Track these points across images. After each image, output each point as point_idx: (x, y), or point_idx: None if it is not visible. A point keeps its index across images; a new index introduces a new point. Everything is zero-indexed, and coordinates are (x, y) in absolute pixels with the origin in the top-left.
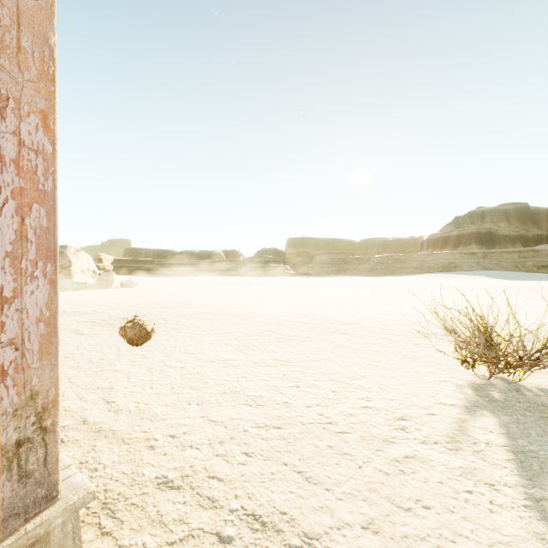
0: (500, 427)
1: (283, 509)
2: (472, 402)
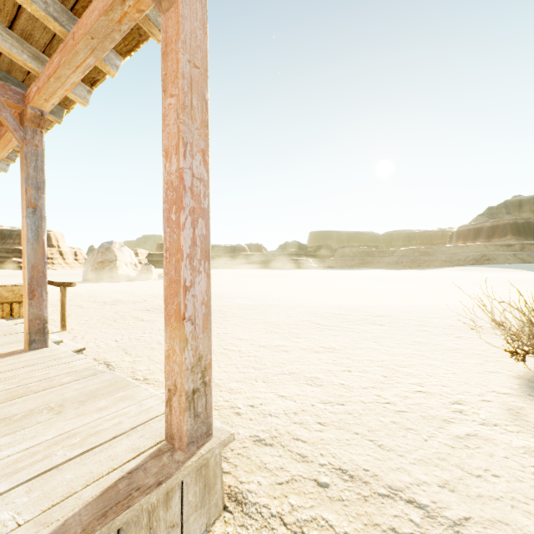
0: None
1: (365, 467)
2: (526, 392)
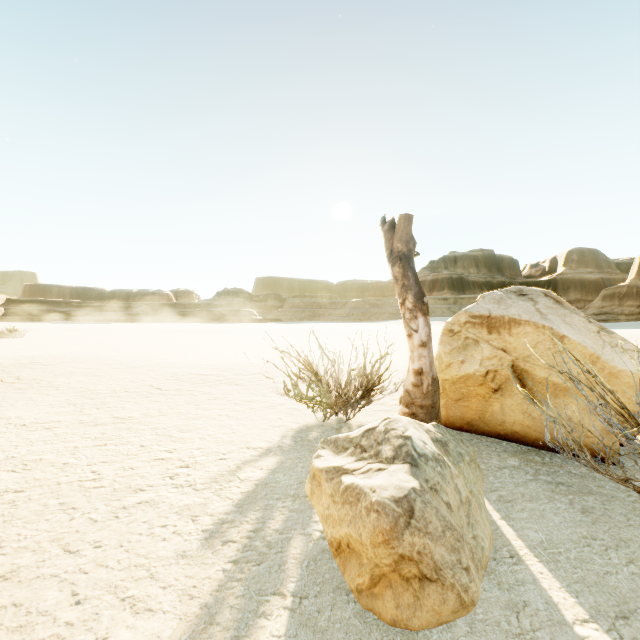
0: (276, 464)
1: None
2: (279, 444)
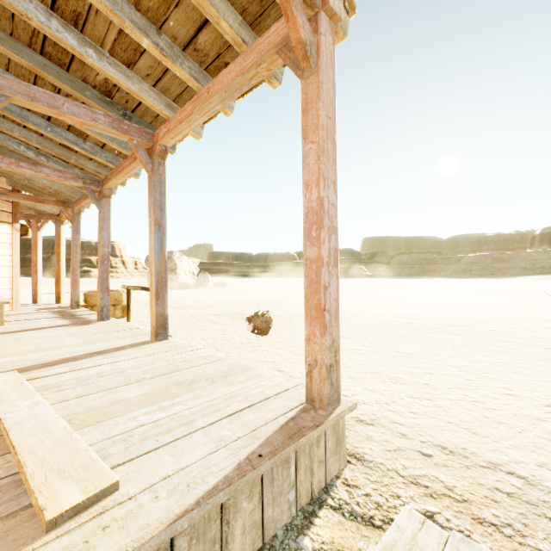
0: None
1: (463, 446)
2: None
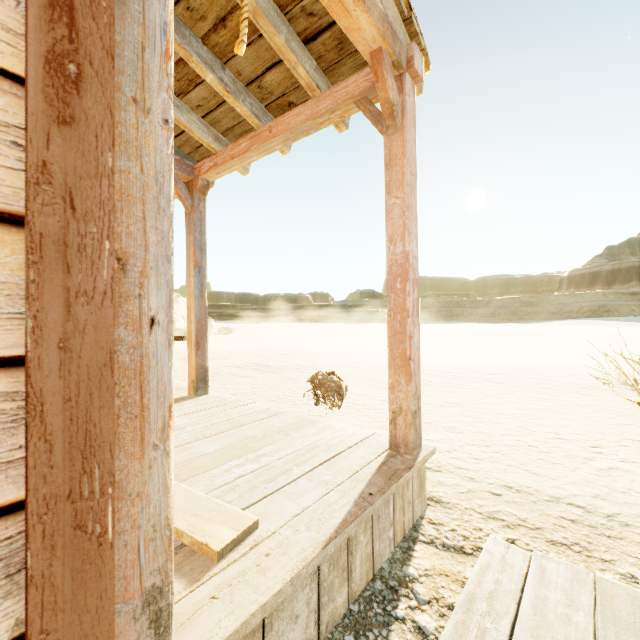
0: None
1: (526, 485)
2: None
